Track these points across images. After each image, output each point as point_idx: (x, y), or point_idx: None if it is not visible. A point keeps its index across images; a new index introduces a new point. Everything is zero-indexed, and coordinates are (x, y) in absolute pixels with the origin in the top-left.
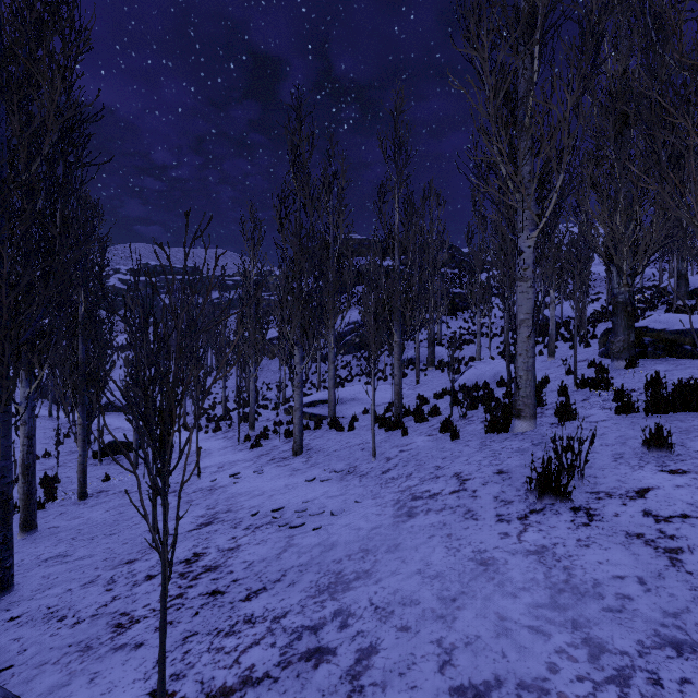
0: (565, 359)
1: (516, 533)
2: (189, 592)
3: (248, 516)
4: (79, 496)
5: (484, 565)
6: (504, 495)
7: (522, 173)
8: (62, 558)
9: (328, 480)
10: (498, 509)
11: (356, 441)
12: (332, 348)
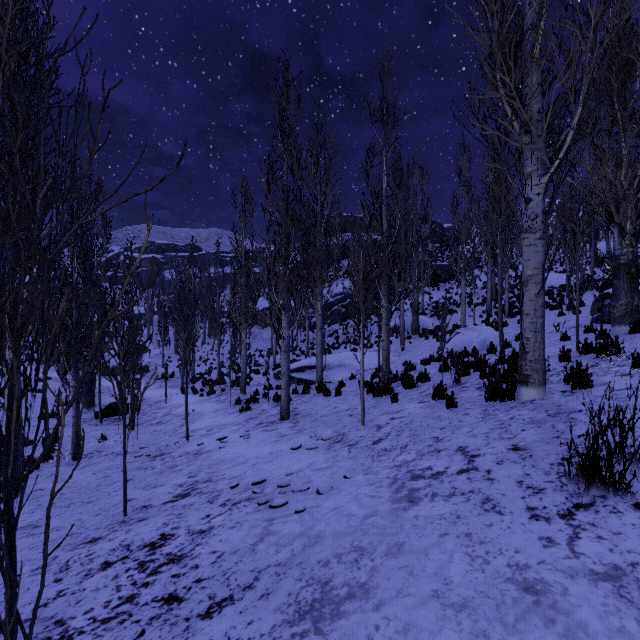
0: (558, 325)
1: (564, 540)
2: (142, 594)
3: (227, 488)
4: (72, 457)
5: (532, 593)
6: (530, 480)
7: (530, 113)
8: (31, 530)
9: (315, 448)
10: (528, 500)
11: (343, 406)
12: (319, 315)
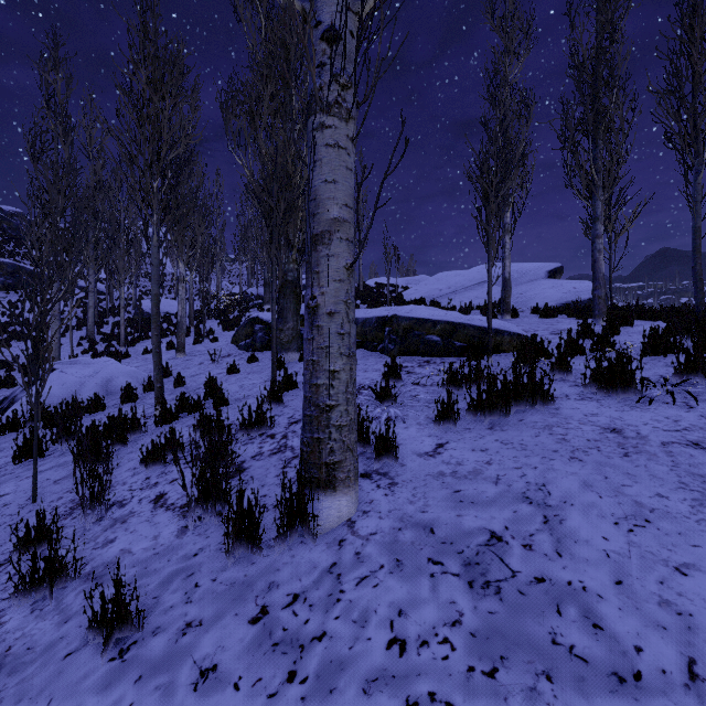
0: (214, 353)
1: None
2: None
3: None
4: None
5: None
6: None
7: None
8: None
9: None
10: None
11: None
12: None
